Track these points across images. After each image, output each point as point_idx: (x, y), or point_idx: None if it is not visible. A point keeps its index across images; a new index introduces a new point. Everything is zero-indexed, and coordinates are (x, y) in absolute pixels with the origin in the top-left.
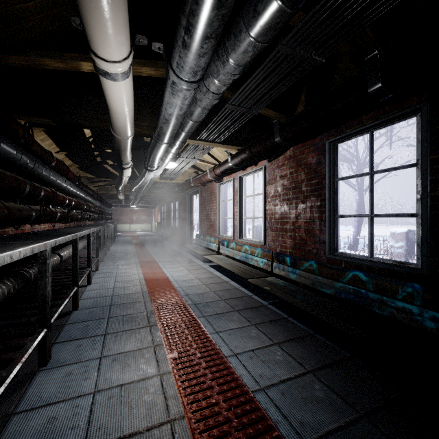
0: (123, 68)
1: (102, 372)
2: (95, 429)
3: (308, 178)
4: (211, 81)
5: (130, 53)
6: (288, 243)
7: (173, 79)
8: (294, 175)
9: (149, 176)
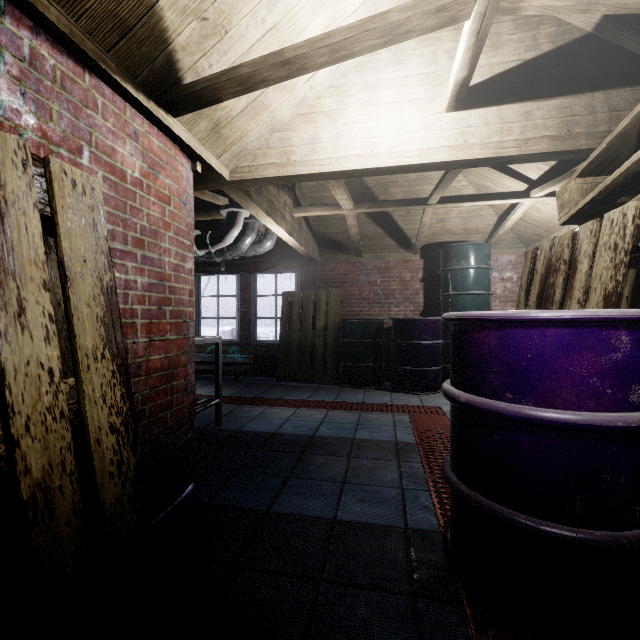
0: None
1: None
2: None
3: None
4: None
5: None
6: None
7: None
8: None
9: None
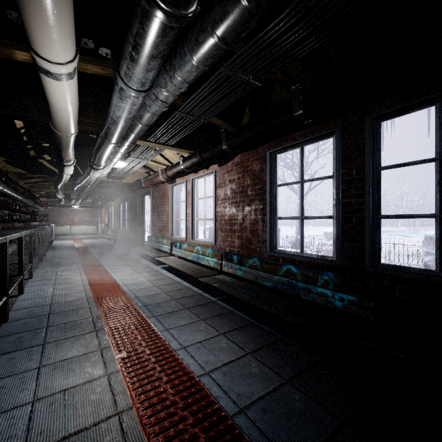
0: (68, 70)
1: (42, 381)
2: (36, 435)
3: (253, 183)
4: (160, 91)
5: (76, 56)
6: (236, 242)
7: (121, 86)
8: (241, 180)
9: (94, 175)
